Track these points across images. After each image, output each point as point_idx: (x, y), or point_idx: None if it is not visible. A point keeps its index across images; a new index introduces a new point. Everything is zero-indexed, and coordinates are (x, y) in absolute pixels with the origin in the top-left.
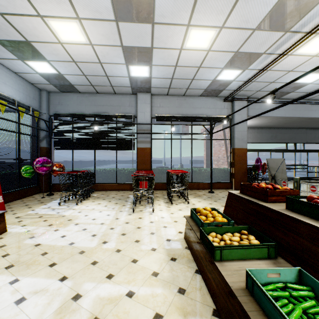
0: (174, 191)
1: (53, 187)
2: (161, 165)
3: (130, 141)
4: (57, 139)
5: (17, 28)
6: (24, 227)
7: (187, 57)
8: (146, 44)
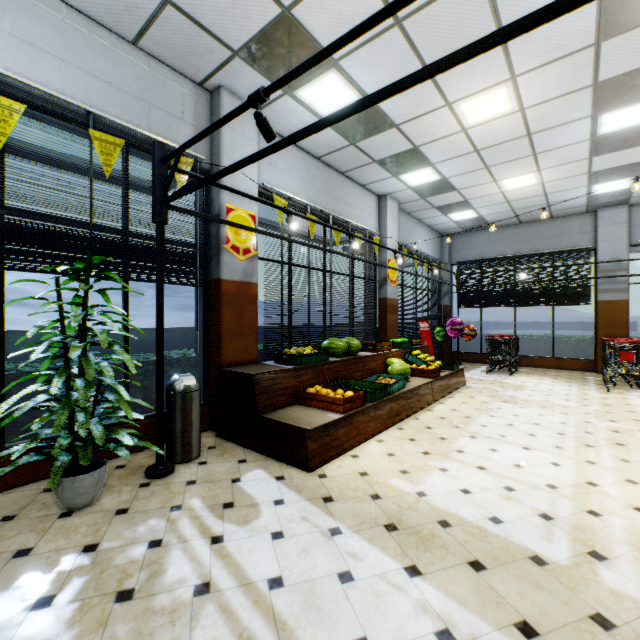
0: None
1: (454, 355)
2: (633, 334)
3: (581, 290)
4: (460, 294)
5: (463, 194)
6: (476, 384)
7: None
8: (634, 160)
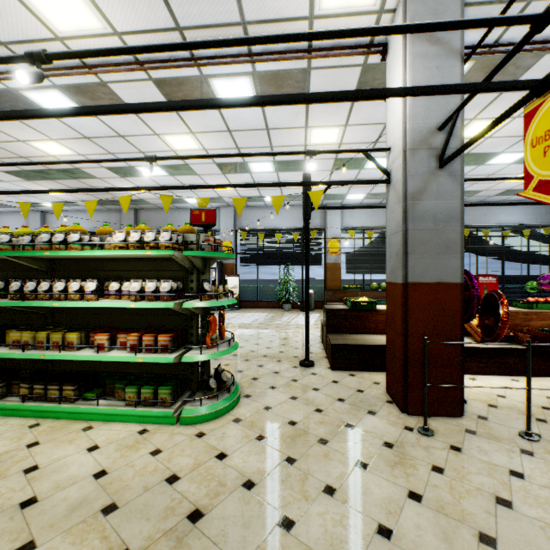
0: None
1: None
2: None
3: None
4: None
5: (496, 189)
6: None
7: None
8: None
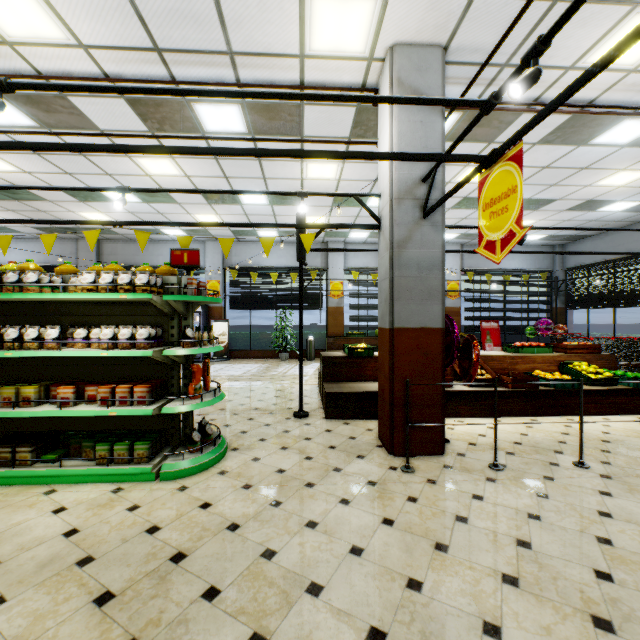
0: None
1: None
2: None
3: None
4: (568, 297)
5: None
6: None
7: None
8: (579, 202)
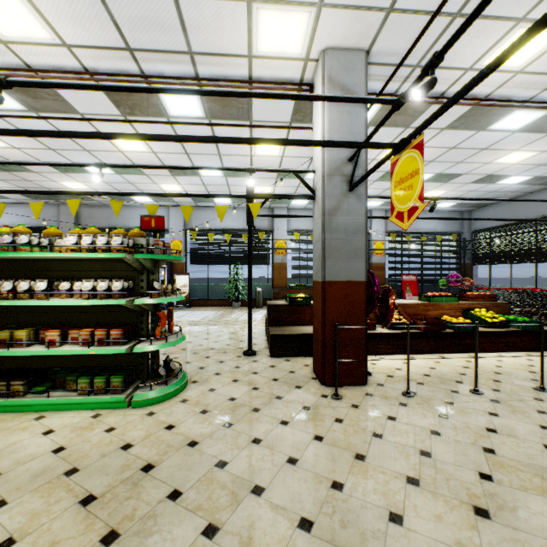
0: (543, 313)
1: None
2: None
3: None
4: (474, 255)
5: None
6: None
7: (534, 161)
8: (481, 176)
